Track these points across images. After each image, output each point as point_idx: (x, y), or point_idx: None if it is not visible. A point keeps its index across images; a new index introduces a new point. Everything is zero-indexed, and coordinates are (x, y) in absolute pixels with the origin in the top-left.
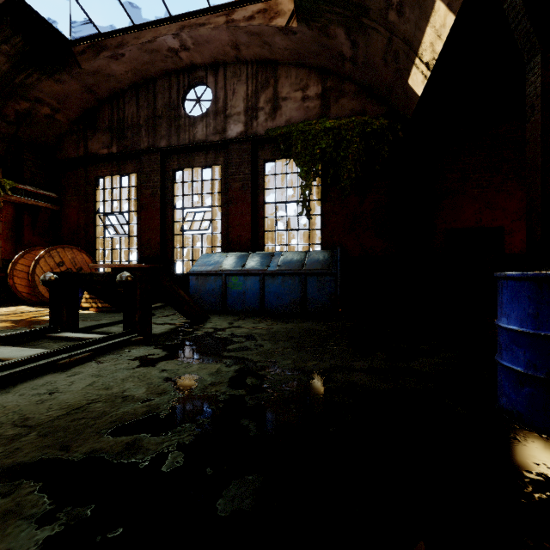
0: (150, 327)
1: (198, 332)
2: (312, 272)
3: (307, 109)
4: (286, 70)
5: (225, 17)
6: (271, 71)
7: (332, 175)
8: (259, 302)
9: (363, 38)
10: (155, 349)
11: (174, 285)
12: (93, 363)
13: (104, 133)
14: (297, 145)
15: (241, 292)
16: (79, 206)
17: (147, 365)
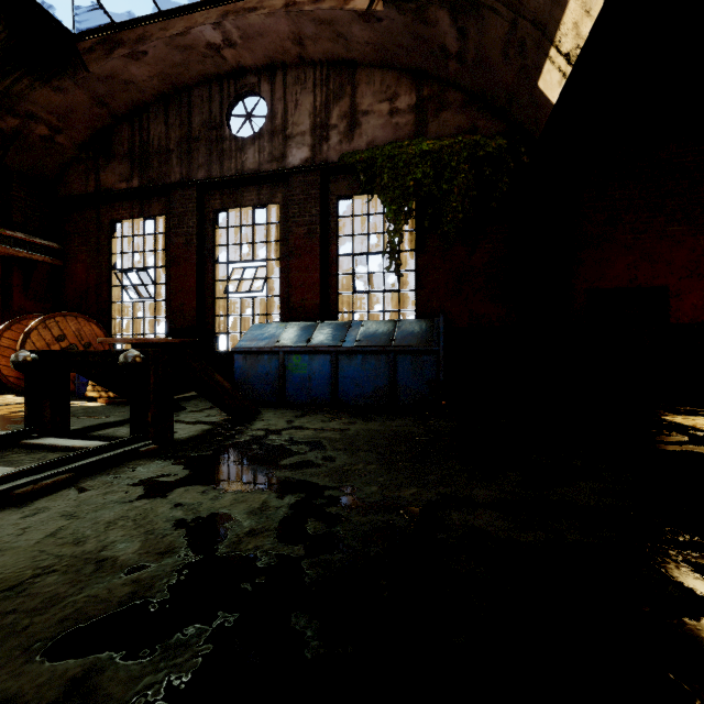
0: (171, 430)
1: (242, 435)
2: (404, 350)
3: (396, 127)
4: (368, 74)
5: None
6: (347, 76)
7: (430, 217)
8: (331, 390)
9: (475, 23)
10: (173, 465)
11: (209, 368)
12: (71, 492)
13: (122, 162)
14: (383, 175)
15: (306, 377)
16: (88, 260)
17: (154, 495)
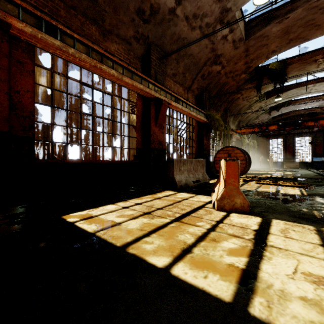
0: None
1: None
2: None
3: None
4: None
5: (320, 109)
6: None
7: None
8: None
9: None
10: None
11: None
12: None
13: None
14: None
15: None
16: (264, 146)
17: None
